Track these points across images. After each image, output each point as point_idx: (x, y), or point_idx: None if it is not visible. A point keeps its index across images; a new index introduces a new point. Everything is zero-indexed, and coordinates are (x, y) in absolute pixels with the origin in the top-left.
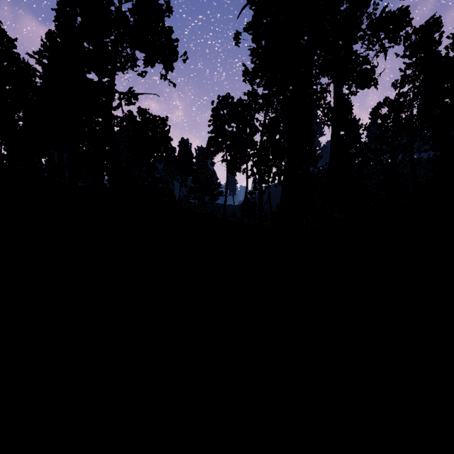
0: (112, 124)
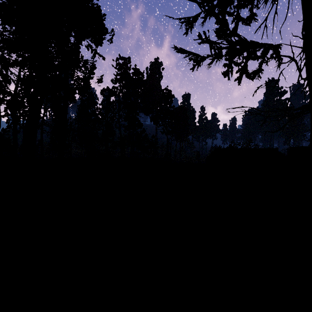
0: None
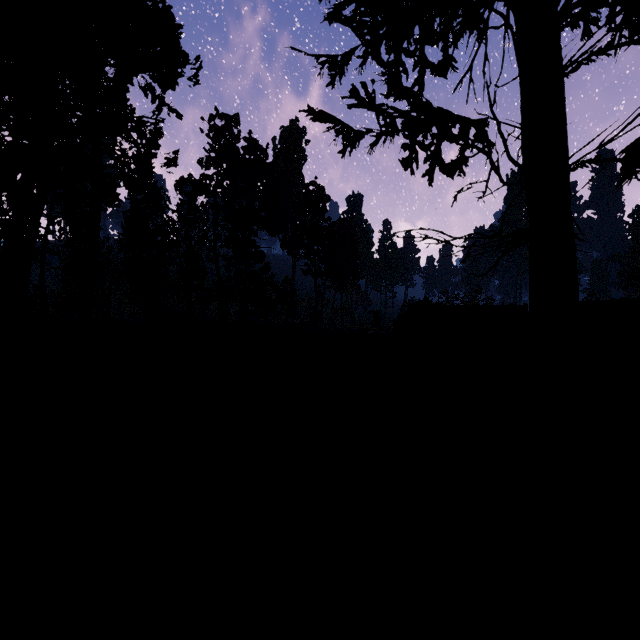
0: None
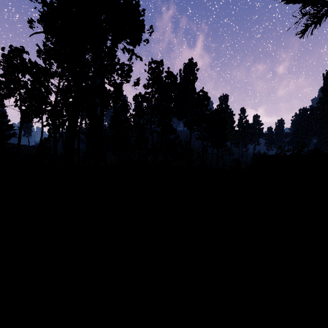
0: None
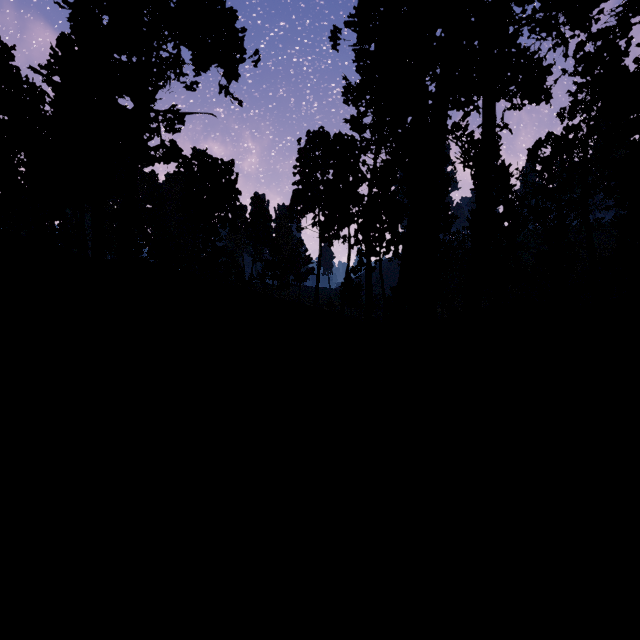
0: (145, 161)
